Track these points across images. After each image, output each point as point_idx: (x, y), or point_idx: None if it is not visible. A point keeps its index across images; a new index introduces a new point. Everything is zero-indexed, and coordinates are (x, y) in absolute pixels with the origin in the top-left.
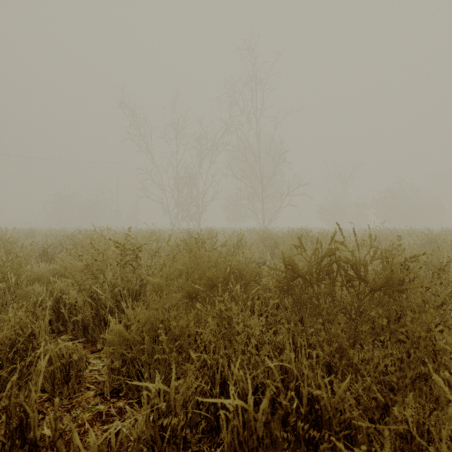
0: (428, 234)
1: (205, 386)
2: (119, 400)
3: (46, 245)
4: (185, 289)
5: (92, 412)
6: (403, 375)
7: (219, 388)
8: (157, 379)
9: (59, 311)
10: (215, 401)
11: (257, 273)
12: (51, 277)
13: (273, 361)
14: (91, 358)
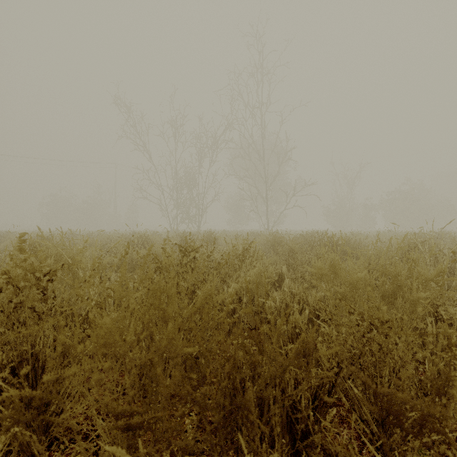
0: None
1: None
2: None
3: None
4: (110, 409)
5: None
6: None
7: None
8: None
9: None
10: None
11: (304, 345)
12: None
13: None
14: None
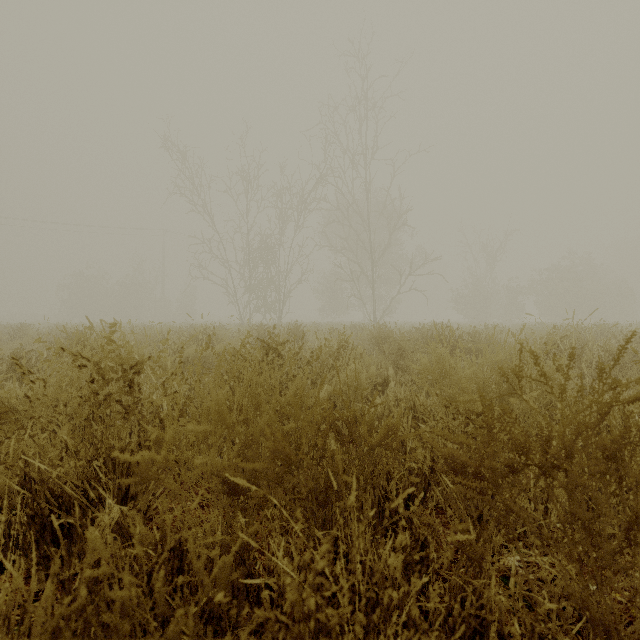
0: None
1: None
2: None
3: (17, 352)
4: (219, 474)
5: None
6: None
7: None
8: None
9: None
10: None
11: (390, 428)
12: None
13: None
14: None
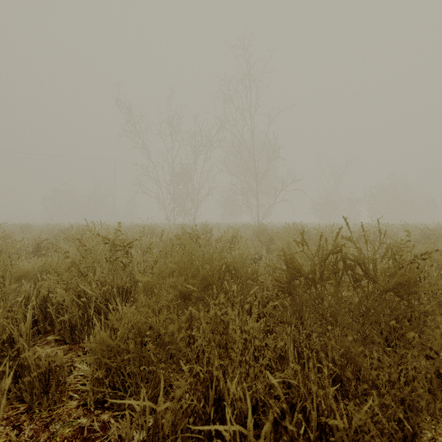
0: (424, 229)
1: (197, 404)
2: (103, 411)
3: (39, 240)
4: (177, 289)
5: (73, 426)
6: (432, 398)
7: (213, 403)
8: (142, 395)
9: (46, 309)
10: (208, 428)
11: (254, 271)
12: (38, 274)
13: (276, 376)
14: (77, 362)
